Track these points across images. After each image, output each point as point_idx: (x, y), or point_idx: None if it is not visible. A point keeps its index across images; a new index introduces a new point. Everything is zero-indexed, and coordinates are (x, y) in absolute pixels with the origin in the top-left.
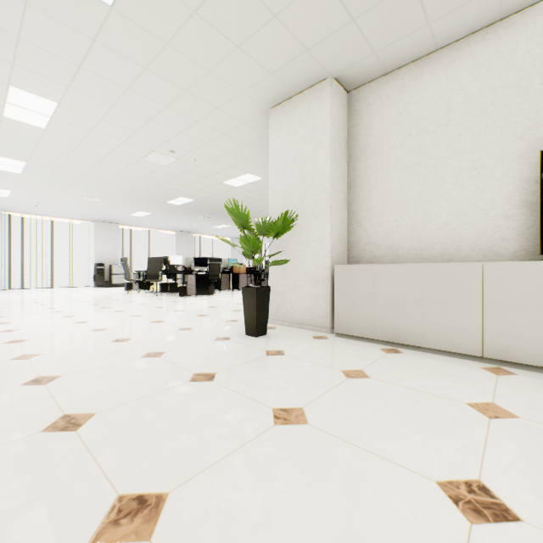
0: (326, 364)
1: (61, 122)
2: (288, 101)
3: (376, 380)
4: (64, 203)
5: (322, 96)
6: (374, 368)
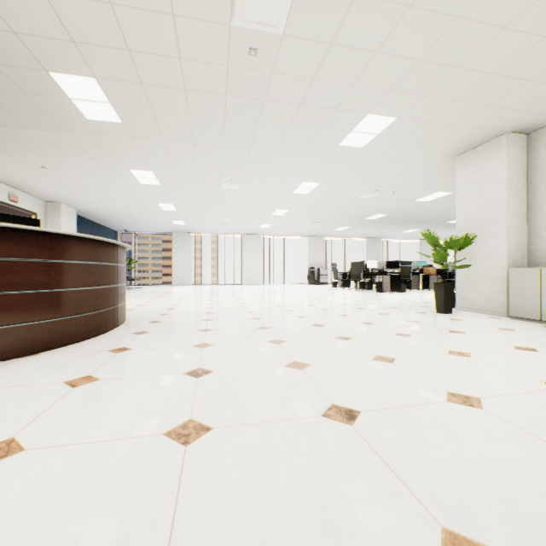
0: (489, 325)
1: (317, 190)
2: (470, 151)
3: (518, 332)
4: (296, 227)
5: (499, 146)
6: (523, 329)
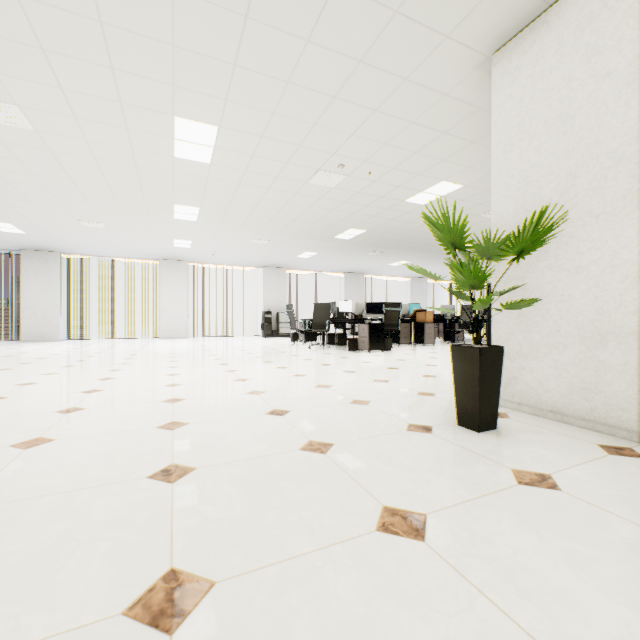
0: None
1: (223, 152)
2: (529, 27)
3: None
4: (235, 249)
5: None
6: None
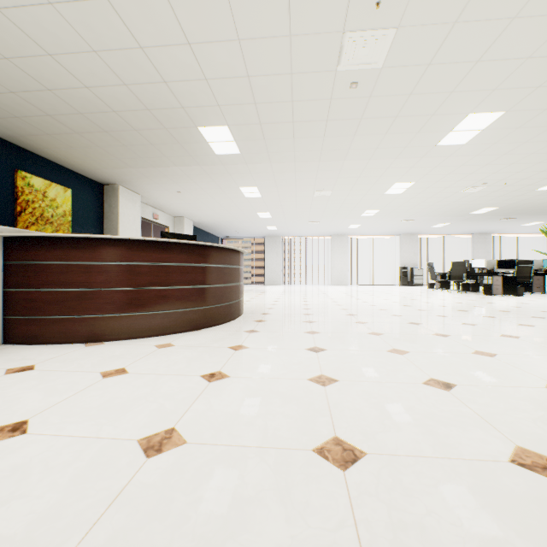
0: None
1: (411, 189)
2: None
3: None
4: (386, 226)
5: None
6: None
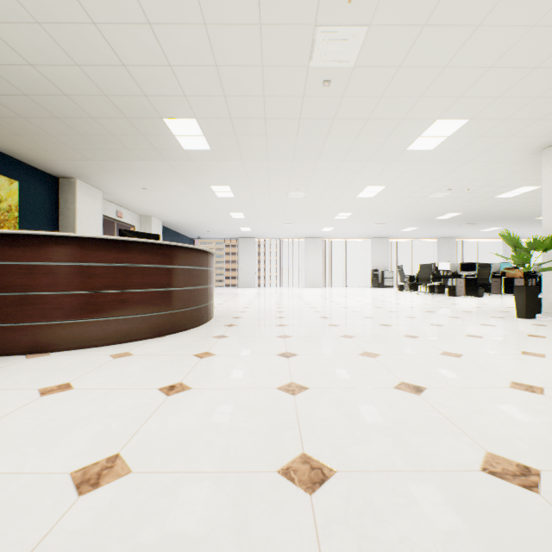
0: None
1: (382, 193)
2: None
3: None
4: (358, 229)
5: None
6: None
